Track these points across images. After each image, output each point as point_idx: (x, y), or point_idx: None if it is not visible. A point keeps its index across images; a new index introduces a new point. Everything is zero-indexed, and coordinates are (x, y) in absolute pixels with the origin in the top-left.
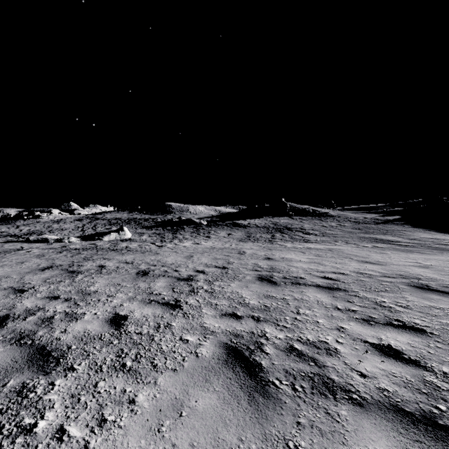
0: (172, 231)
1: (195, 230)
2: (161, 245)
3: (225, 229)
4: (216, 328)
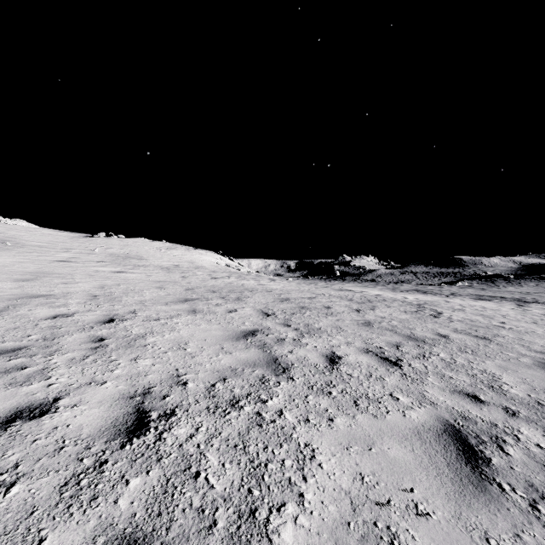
0: (489, 282)
1: (507, 282)
2: (498, 288)
3: (532, 281)
4: (539, 294)
